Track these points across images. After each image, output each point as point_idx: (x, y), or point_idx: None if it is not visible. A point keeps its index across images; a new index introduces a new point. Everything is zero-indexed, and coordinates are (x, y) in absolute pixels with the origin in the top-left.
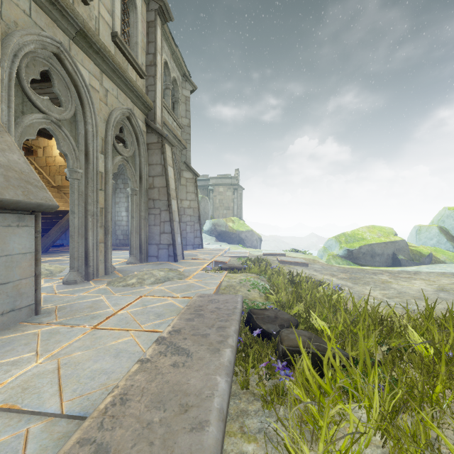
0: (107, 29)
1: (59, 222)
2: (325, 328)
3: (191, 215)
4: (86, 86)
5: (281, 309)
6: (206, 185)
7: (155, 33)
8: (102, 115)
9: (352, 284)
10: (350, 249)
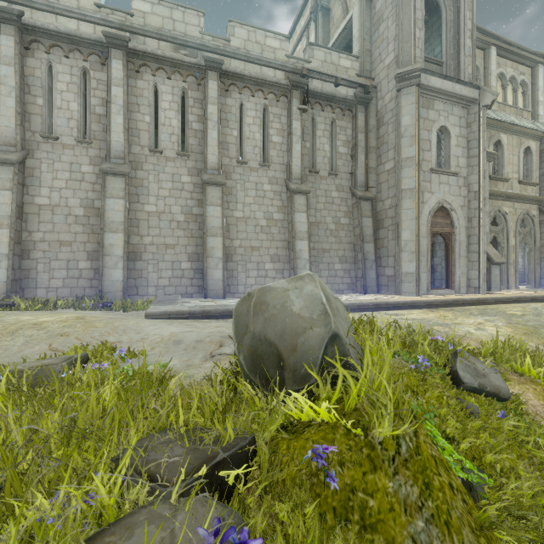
0: (516, 181)
1: None
2: None
3: None
4: (507, 215)
5: None
6: None
7: None
8: (513, 221)
9: None
10: None
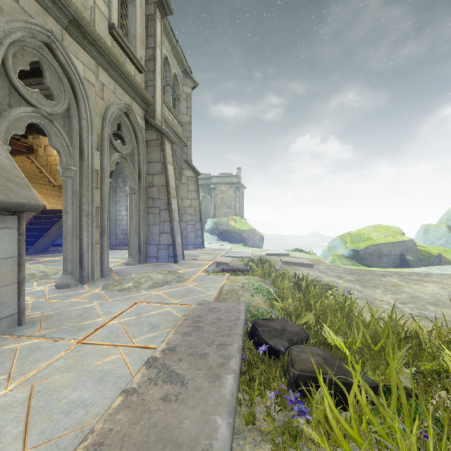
0: (103, 20)
1: (59, 221)
2: (341, 344)
3: (192, 214)
4: (80, 79)
5: (289, 319)
6: (207, 184)
7: (155, 27)
8: (98, 110)
9: (361, 287)
10: (356, 249)
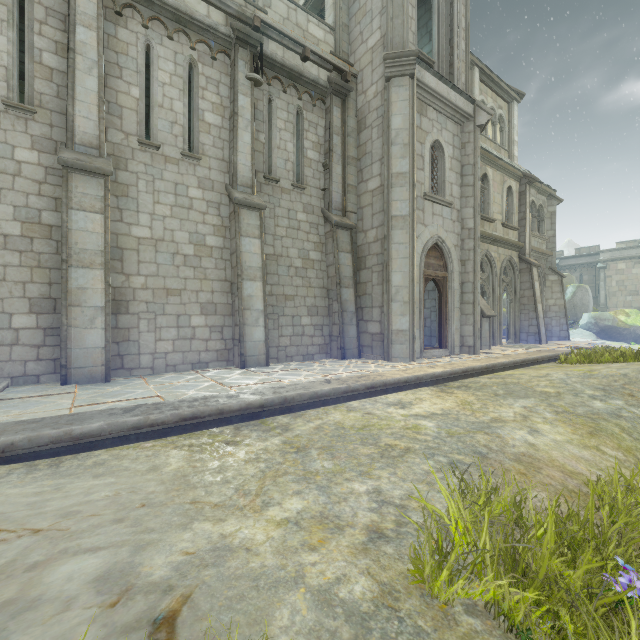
0: (499, 223)
1: None
2: None
3: (556, 311)
4: (493, 260)
5: None
6: (592, 262)
7: (525, 198)
8: (498, 268)
9: None
10: None
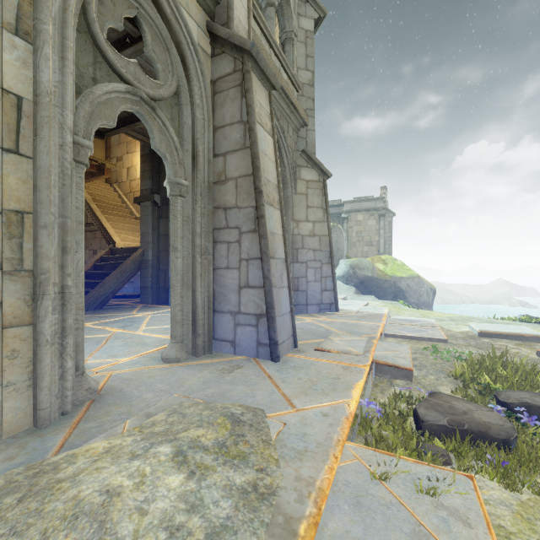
0: None
1: (123, 264)
2: None
3: (315, 249)
4: None
5: None
6: (337, 213)
7: None
8: None
9: None
10: None
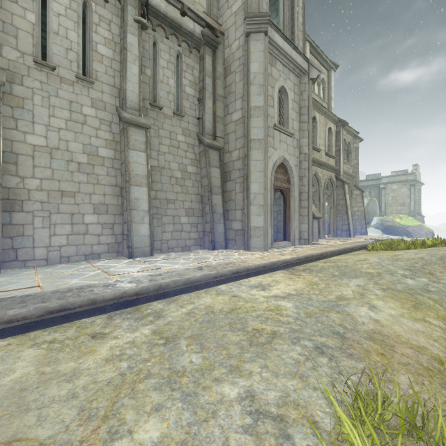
0: (323, 152)
1: None
2: None
3: (359, 215)
4: (319, 178)
5: None
6: (377, 184)
7: (340, 136)
8: (322, 184)
9: None
10: None
